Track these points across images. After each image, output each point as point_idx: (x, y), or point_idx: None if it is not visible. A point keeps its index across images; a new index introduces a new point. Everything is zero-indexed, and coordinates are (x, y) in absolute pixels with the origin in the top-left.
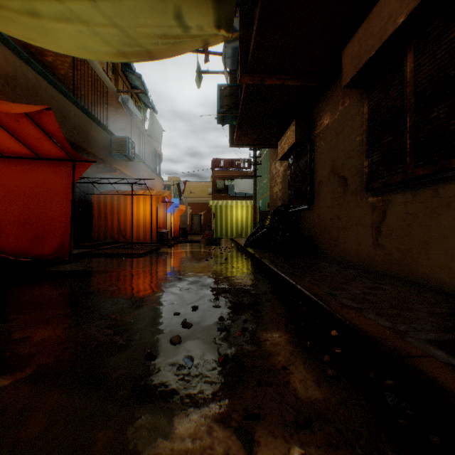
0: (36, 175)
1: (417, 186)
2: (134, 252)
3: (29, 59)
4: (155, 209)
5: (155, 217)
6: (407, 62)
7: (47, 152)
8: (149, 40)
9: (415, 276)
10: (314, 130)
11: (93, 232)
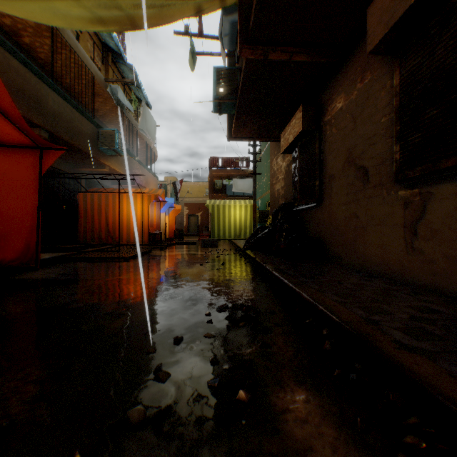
0: None
1: None
2: (120, 256)
3: None
4: (147, 208)
5: (147, 217)
6: None
7: (6, 136)
8: None
9: None
10: (324, 117)
11: (79, 233)
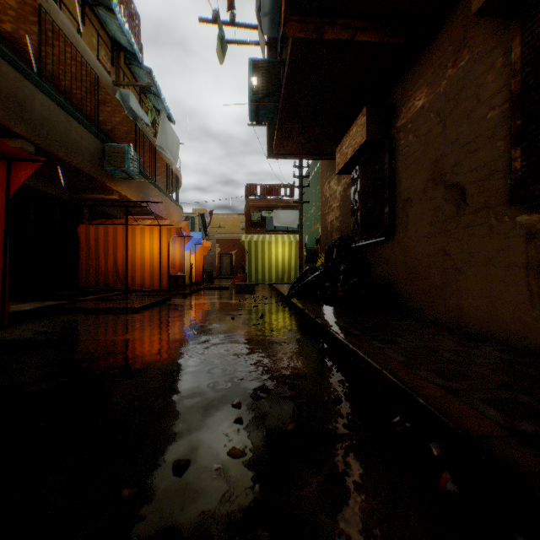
0: None
1: None
2: (127, 306)
3: None
4: (166, 245)
5: (166, 255)
6: None
7: None
8: None
9: None
10: (396, 121)
11: (80, 276)
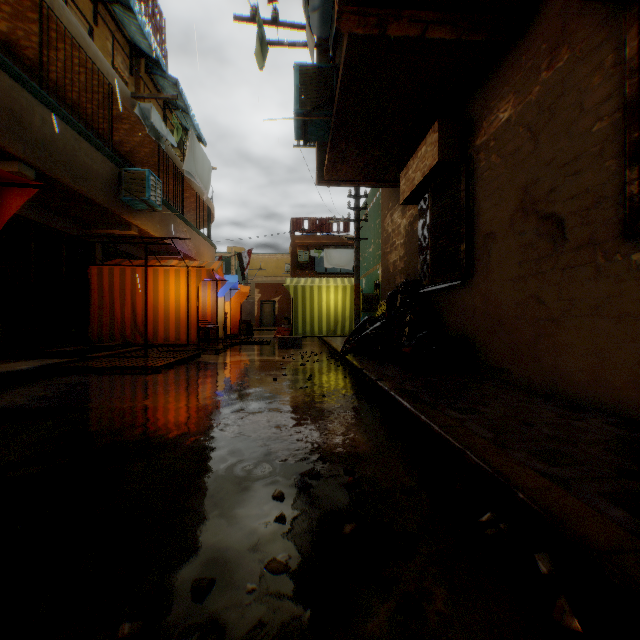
0: None
1: None
2: (147, 365)
3: None
4: (195, 290)
5: (195, 303)
6: None
7: None
8: None
9: None
10: (475, 139)
11: (91, 327)
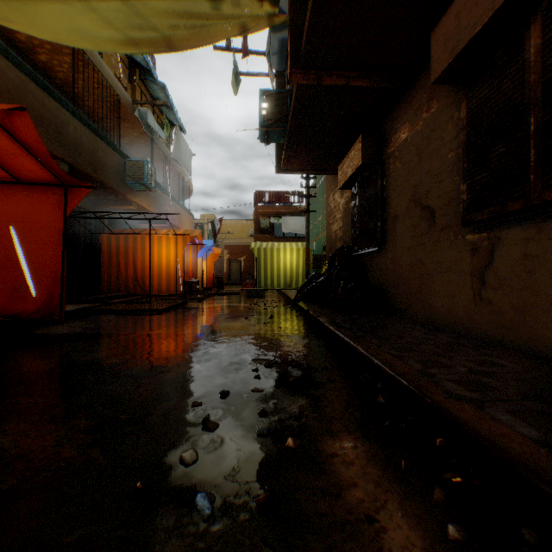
0: (15, 205)
1: (545, 216)
2: (152, 308)
3: (10, 52)
4: (181, 252)
5: (181, 262)
6: (530, 38)
7: (28, 173)
8: (166, 21)
9: (541, 345)
10: (387, 148)
11: (102, 281)
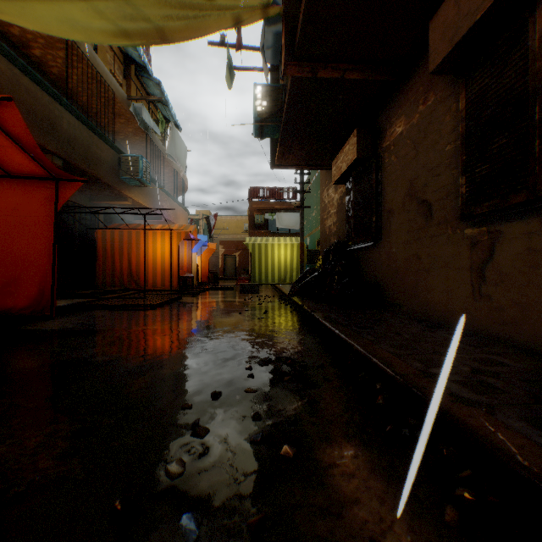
0: (5, 199)
1: None
2: (146, 303)
3: (1, 45)
4: (176, 247)
5: (176, 257)
6: (534, 23)
7: (17, 166)
8: (158, 11)
9: None
10: (382, 142)
11: (97, 276)
